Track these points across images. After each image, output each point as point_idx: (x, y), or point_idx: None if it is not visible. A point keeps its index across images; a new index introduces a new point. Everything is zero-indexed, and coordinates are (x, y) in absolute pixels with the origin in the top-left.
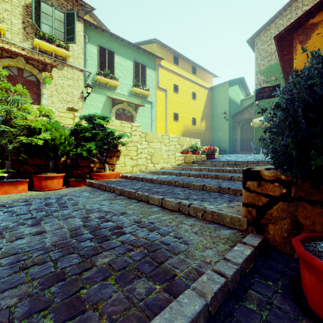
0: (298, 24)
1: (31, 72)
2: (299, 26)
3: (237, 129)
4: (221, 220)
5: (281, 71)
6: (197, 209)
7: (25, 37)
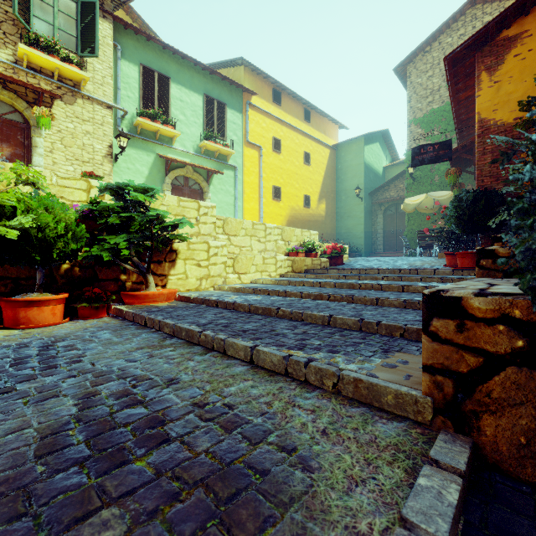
0: (484, 38)
1: (12, 106)
2: (484, 41)
3: (378, 215)
4: (376, 398)
5: (449, 120)
6: (324, 373)
7: (2, 41)
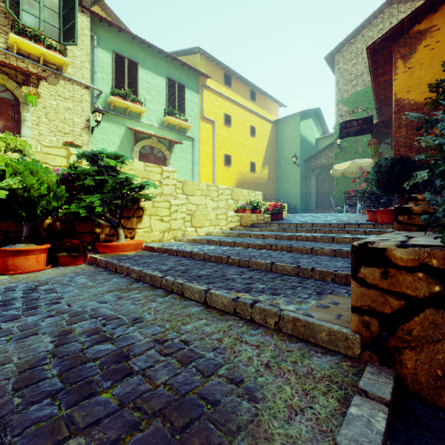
0: (399, 32)
1: (4, 86)
2: (400, 34)
3: (311, 179)
4: (312, 335)
5: (370, 100)
6: (267, 313)
7: None
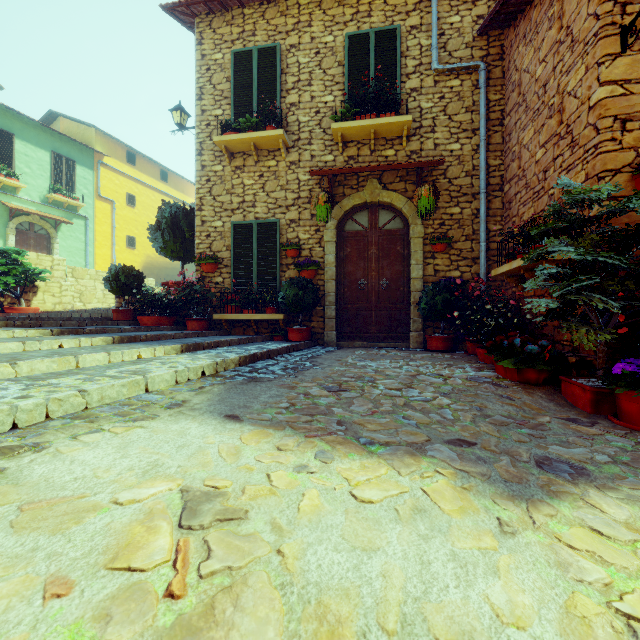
0: None
1: None
2: None
3: None
4: (108, 316)
5: None
6: (99, 314)
7: None
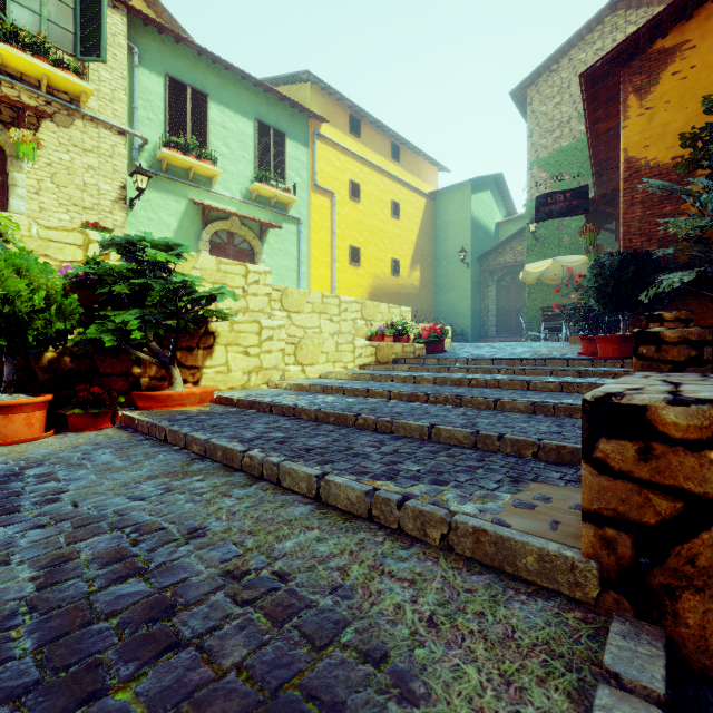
0: (632, 50)
1: None
2: (633, 54)
3: (489, 287)
4: (508, 560)
5: (582, 162)
6: (427, 518)
7: None
